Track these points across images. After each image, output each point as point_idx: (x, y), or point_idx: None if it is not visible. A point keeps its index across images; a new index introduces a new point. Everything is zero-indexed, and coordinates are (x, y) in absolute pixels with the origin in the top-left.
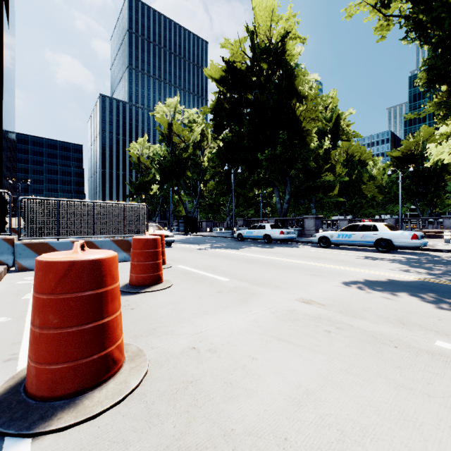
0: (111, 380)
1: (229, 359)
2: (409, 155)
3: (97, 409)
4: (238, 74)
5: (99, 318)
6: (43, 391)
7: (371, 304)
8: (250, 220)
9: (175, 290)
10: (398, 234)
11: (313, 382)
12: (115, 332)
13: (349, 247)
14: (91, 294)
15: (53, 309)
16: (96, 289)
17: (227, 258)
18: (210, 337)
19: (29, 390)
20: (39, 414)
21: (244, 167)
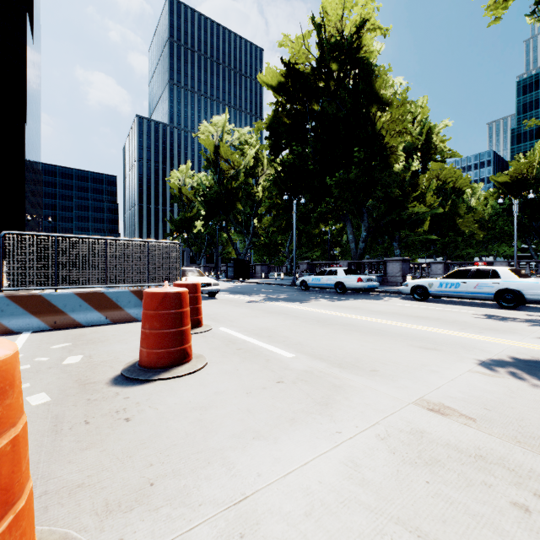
0: None
1: None
2: (520, 180)
3: None
4: (301, 78)
5: None
6: None
7: None
8: (316, 263)
9: (209, 376)
10: (532, 283)
11: None
12: None
13: (454, 300)
14: None
15: None
16: None
17: (288, 316)
18: (263, 518)
19: None
20: None
21: (308, 197)
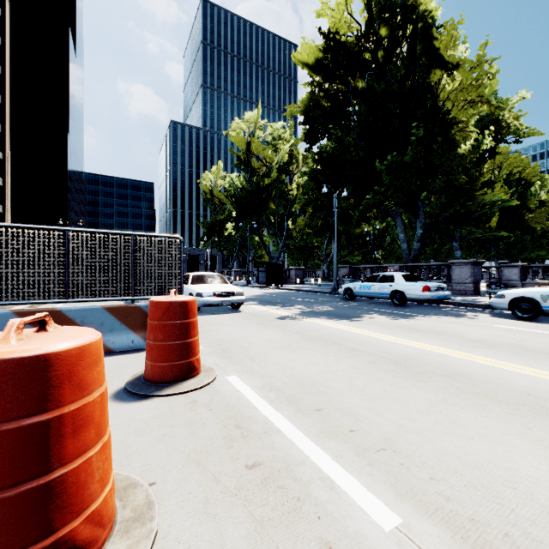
0: None
1: None
2: None
3: None
4: (343, 50)
5: None
6: None
7: None
8: (359, 267)
9: None
10: None
11: None
12: None
13: None
14: None
15: None
16: None
17: (341, 348)
18: None
19: None
20: None
21: (350, 190)
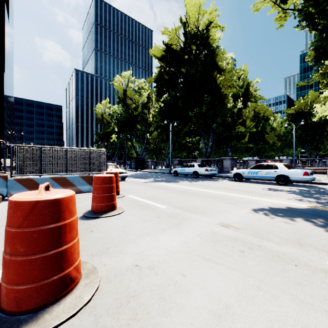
0: (69, 295)
1: (164, 275)
2: (300, 112)
3: (55, 323)
4: (174, 53)
5: (58, 246)
6: (11, 307)
7: (275, 227)
8: (183, 160)
9: (126, 216)
10: (293, 171)
11: (231, 298)
12: (72, 256)
13: (256, 181)
14: (52, 227)
15: (20, 239)
16: (56, 222)
17: (165, 189)
18: (150, 255)
19: (1, 305)
20: (7, 327)
21: (178, 121)
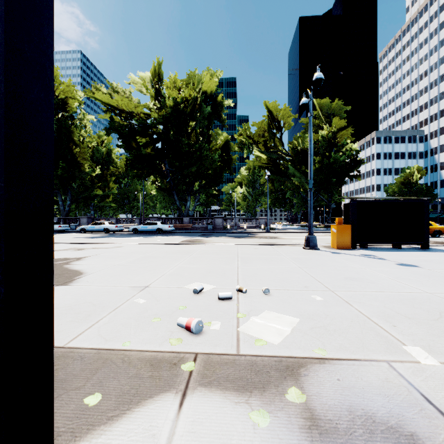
0: None
1: None
2: None
3: None
4: None
5: None
6: None
7: (72, 239)
8: None
9: None
10: (111, 226)
11: None
12: None
13: (97, 233)
14: None
15: None
16: None
17: None
18: None
19: None
20: None
21: None
